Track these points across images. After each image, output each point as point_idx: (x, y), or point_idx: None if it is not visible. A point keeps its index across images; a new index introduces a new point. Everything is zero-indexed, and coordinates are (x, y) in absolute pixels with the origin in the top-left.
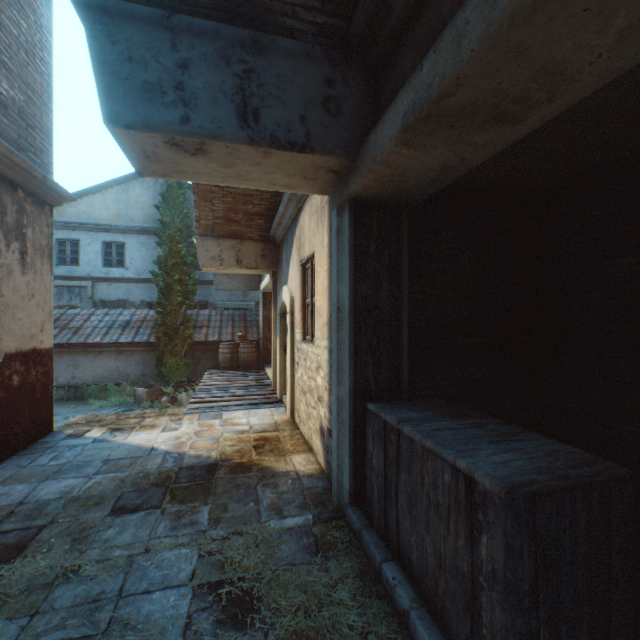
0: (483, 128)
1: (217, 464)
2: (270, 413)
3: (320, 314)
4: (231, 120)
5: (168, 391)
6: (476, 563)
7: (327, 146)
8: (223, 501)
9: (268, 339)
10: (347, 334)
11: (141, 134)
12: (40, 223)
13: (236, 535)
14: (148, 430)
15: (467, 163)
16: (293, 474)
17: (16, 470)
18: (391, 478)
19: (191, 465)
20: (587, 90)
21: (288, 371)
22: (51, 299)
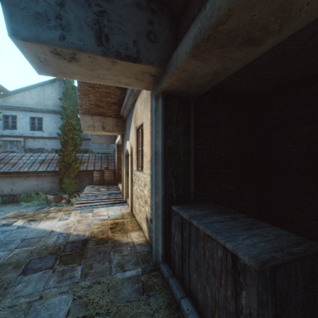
0: (239, 48)
1: (88, 239)
2: (120, 208)
3: (146, 156)
4: (91, 40)
5: (65, 197)
6: (238, 307)
7: (149, 59)
8: (90, 262)
9: (120, 169)
10: (160, 167)
11: (34, 45)
12: None
13: (96, 284)
14: (50, 220)
15: (228, 71)
16: (131, 244)
17: None
18: (185, 249)
19: (73, 240)
20: (301, 24)
21: (129, 186)
22: None
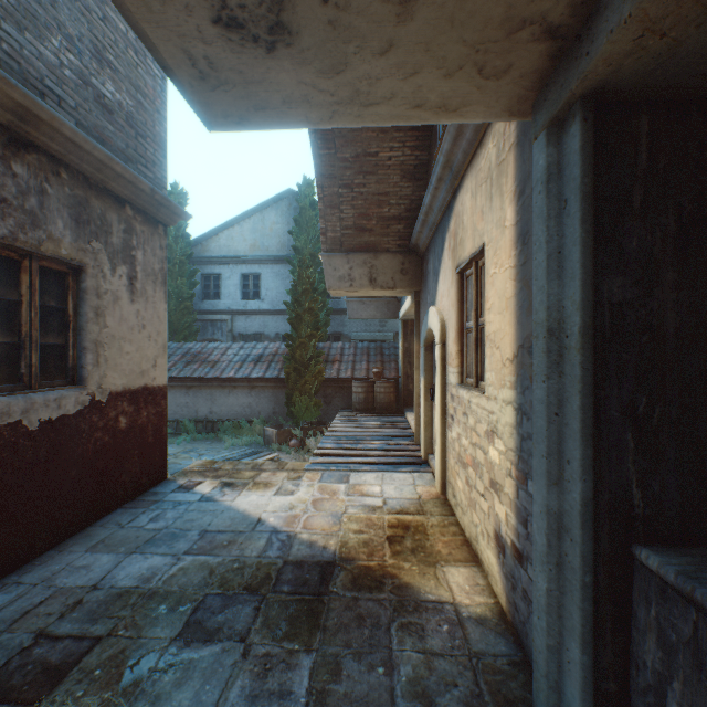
0: None
1: (334, 564)
2: (411, 481)
3: (495, 344)
4: None
5: (297, 433)
6: None
7: None
8: (335, 650)
9: (409, 377)
10: (576, 385)
11: (169, 6)
12: (152, 245)
13: None
14: (260, 490)
15: None
16: (450, 611)
17: (112, 530)
18: None
19: (299, 559)
20: None
21: (436, 426)
22: (165, 330)
